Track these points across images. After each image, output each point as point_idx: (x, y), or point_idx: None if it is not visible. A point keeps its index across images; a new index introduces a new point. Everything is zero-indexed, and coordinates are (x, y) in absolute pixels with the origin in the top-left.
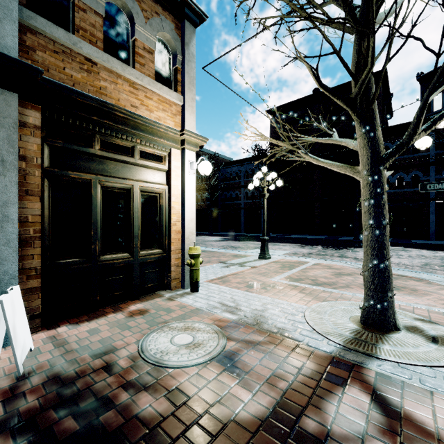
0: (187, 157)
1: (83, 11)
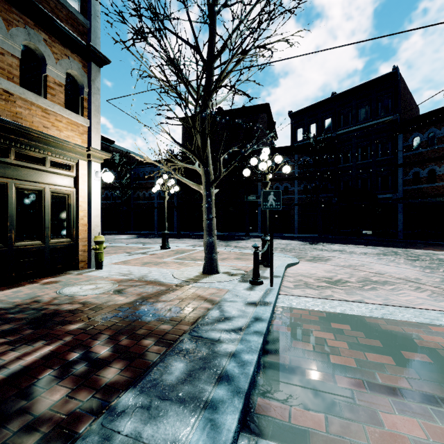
0: (93, 167)
1: (2, 54)
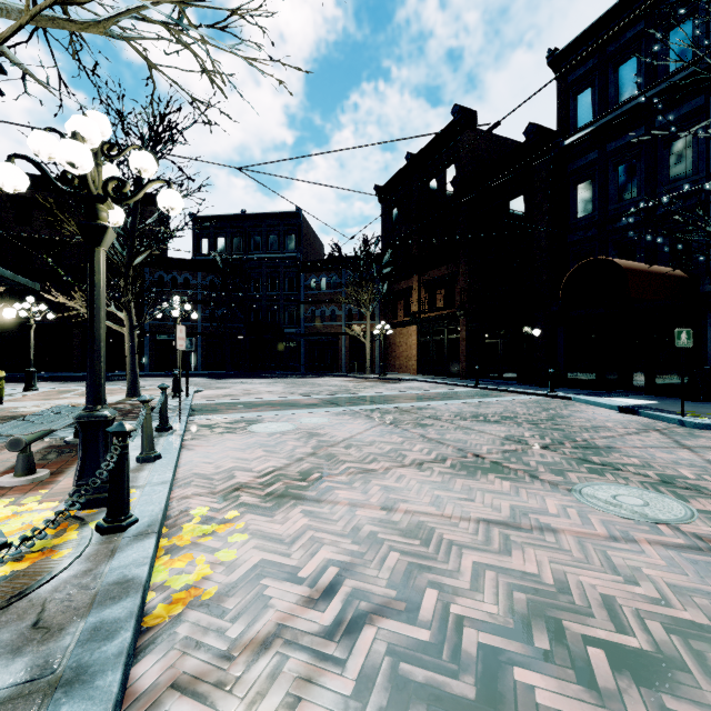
0: None
1: None
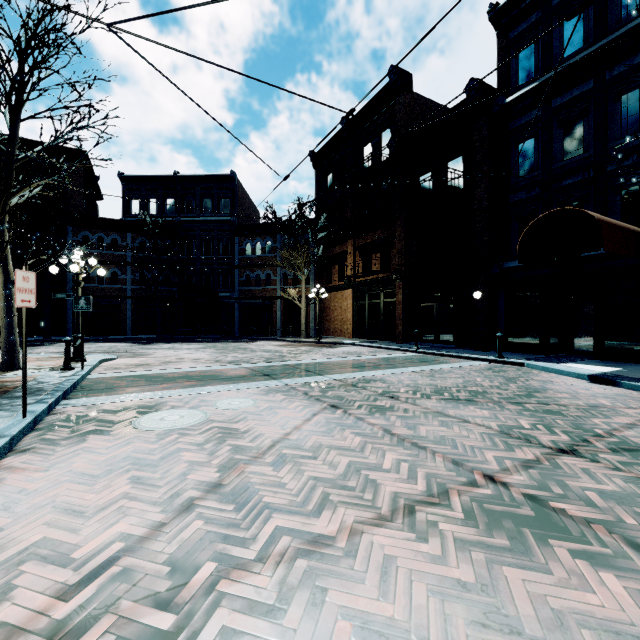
0: None
1: None
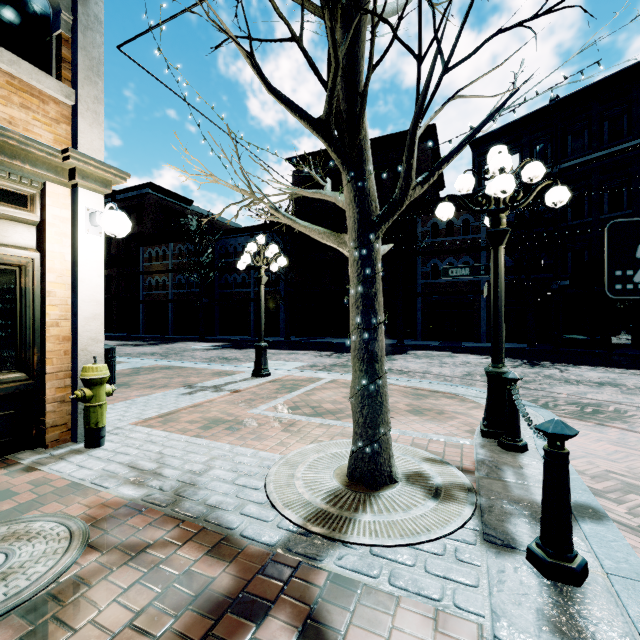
0: (84, 201)
1: None
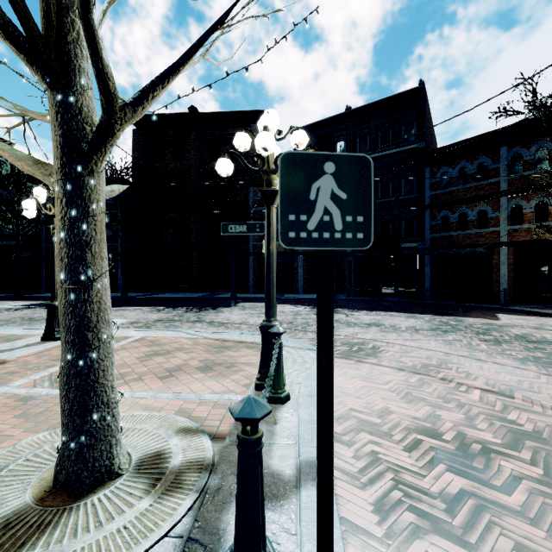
0: None
1: None
